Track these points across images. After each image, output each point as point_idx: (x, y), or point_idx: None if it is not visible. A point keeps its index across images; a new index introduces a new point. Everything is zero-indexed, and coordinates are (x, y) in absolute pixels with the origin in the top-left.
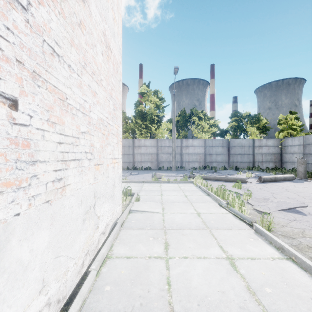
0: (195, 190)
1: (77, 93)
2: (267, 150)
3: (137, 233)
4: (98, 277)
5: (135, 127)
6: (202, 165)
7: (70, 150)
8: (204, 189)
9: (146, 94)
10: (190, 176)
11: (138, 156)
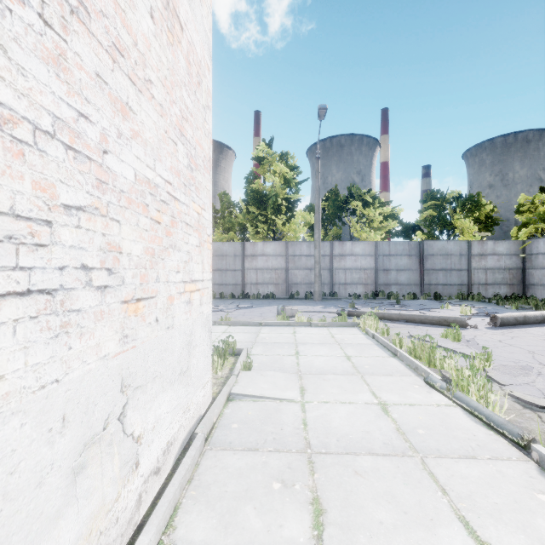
0: (366, 344)
1: (43, 80)
2: (497, 263)
3: (243, 466)
4: None
5: (247, 220)
6: (370, 290)
7: (2, 261)
8: (384, 342)
9: (265, 159)
10: (351, 313)
11: (252, 274)
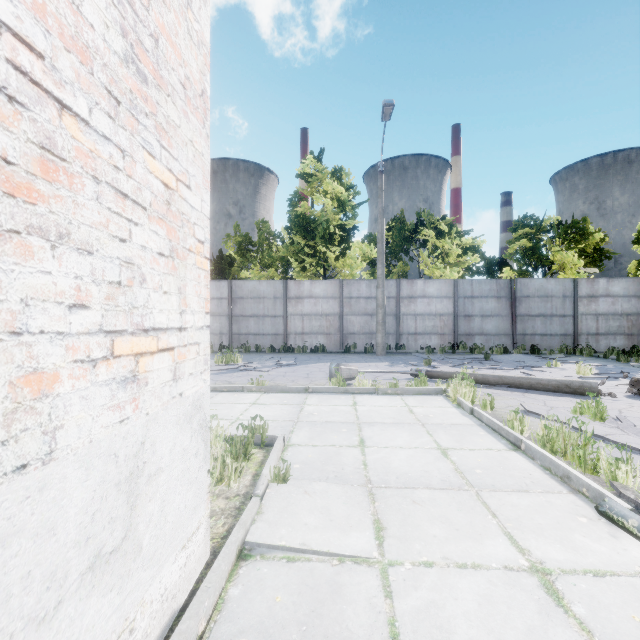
0: (464, 425)
1: None
2: (611, 307)
3: None
4: None
5: (290, 253)
6: (447, 342)
7: None
8: (494, 423)
9: (314, 176)
10: (429, 373)
11: (297, 321)
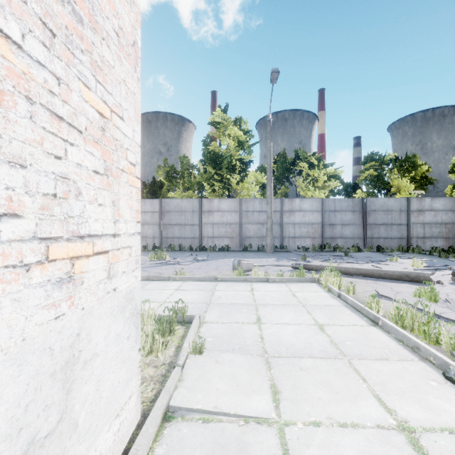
0: (334, 306)
1: None
2: (434, 218)
3: None
4: None
5: (204, 179)
6: (317, 243)
7: None
8: (357, 304)
9: (221, 123)
10: (306, 266)
11: (208, 228)
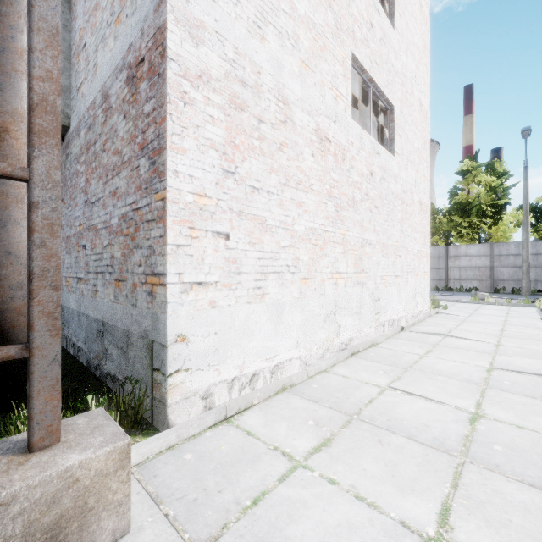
0: (529, 312)
1: (410, 244)
2: None
3: (441, 319)
4: (419, 323)
5: (450, 227)
6: None
7: (409, 268)
8: None
9: (469, 174)
10: None
11: (455, 271)
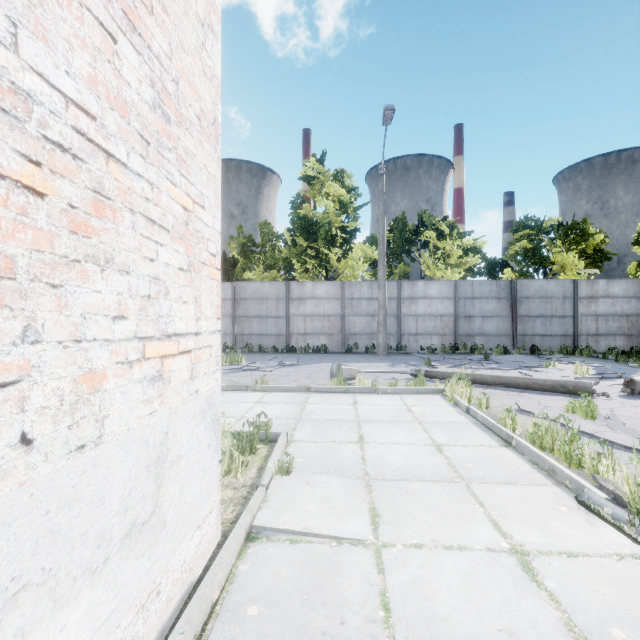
0: (459, 423)
1: None
2: (611, 307)
3: None
4: None
5: (292, 255)
6: (448, 342)
7: None
8: (488, 421)
9: (316, 179)
10: (429, 374)
11: (299, 322)
